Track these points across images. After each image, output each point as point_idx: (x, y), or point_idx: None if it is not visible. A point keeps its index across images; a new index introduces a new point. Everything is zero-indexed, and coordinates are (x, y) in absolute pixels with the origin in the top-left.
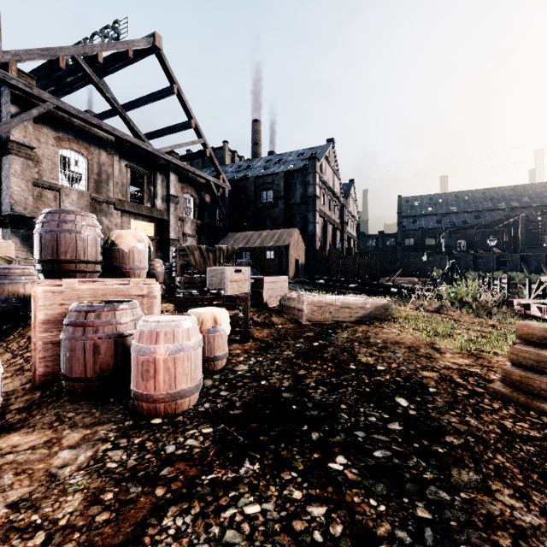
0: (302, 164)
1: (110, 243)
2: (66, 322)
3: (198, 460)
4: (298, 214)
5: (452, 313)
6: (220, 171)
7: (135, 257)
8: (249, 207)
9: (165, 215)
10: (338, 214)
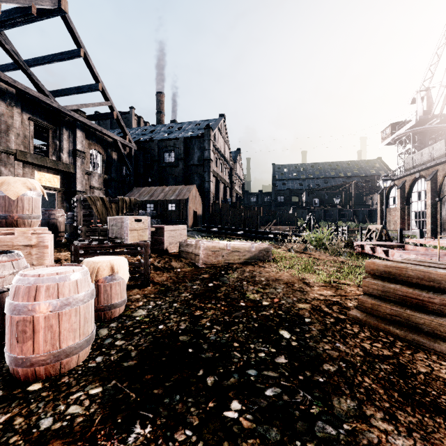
0: (199, 132)
1: None
2: None
3: (79, 433)
4: (196, 173)
5: (314, 253)
6: (126, 132)
7: (25, 206)
8: (153, 165)
9: (71, 169)
10: (228, 175)
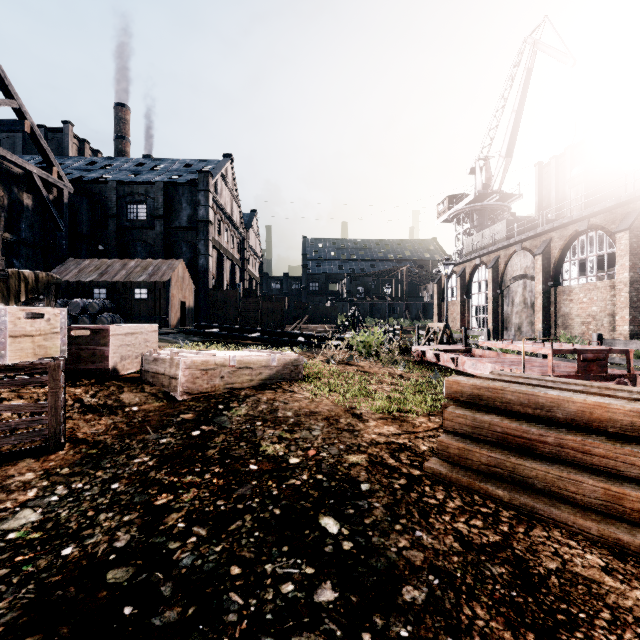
0: (190, 177)
1: None
2: None
3: None
4: (185, 241)
5: (362, 363)
6: (52, 160)
7: None
8: (107, 223)
9: None
10: (237, 248)
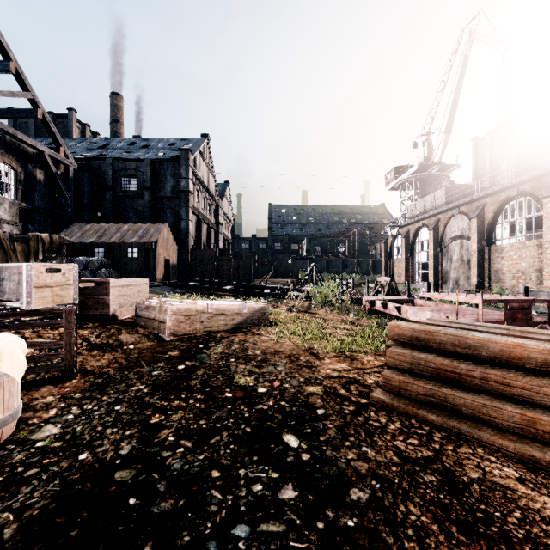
0: (173, 154)
1: None
2: None
3: None
4: (169, 208)
5: (319, 312)
6: (60, 142)
7: None
8: (105, 194)
9: None
10: (213, 213)
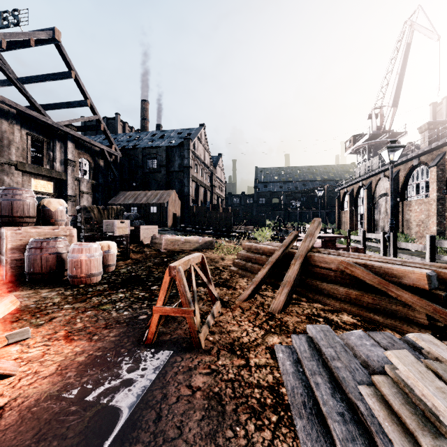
0: (180, 141)
1: (42, 206)
2: (29, 247)
3: (102, 290)
4: (177, 179)
5: None
6: (112, 142)
7: (59, 214)
8: (137, 171)
9: (63, 176)
10: (208, 179)
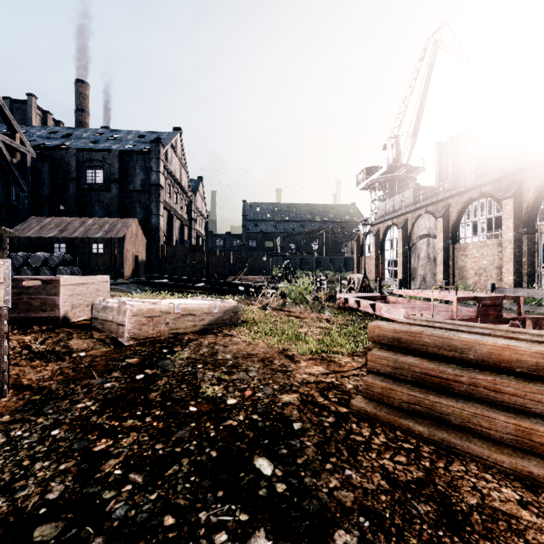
0: (143, 147)
1: None
2: None
3: None
4: (138, 203)
5: (294, 309)
6: (15, 128)
7: None
8: (68, 186)
9: None
10: (185, 209)
